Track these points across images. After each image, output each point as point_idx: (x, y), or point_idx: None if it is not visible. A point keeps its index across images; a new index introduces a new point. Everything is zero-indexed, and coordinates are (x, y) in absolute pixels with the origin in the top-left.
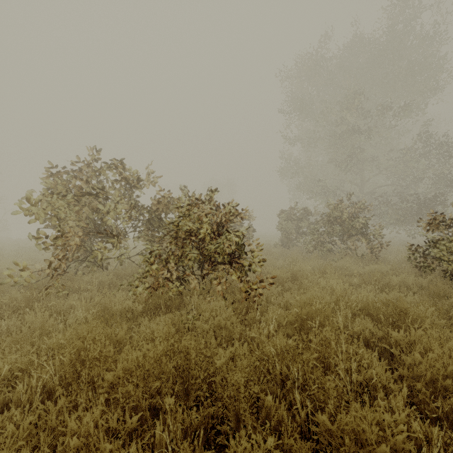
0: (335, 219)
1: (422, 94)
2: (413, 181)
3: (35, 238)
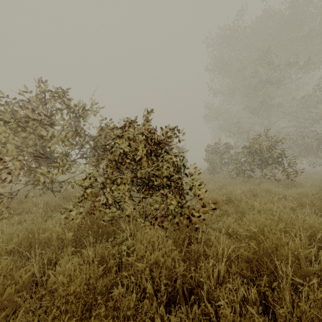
0: (255, 150)
1: (319, 54)
2: (312, 123)
3: None
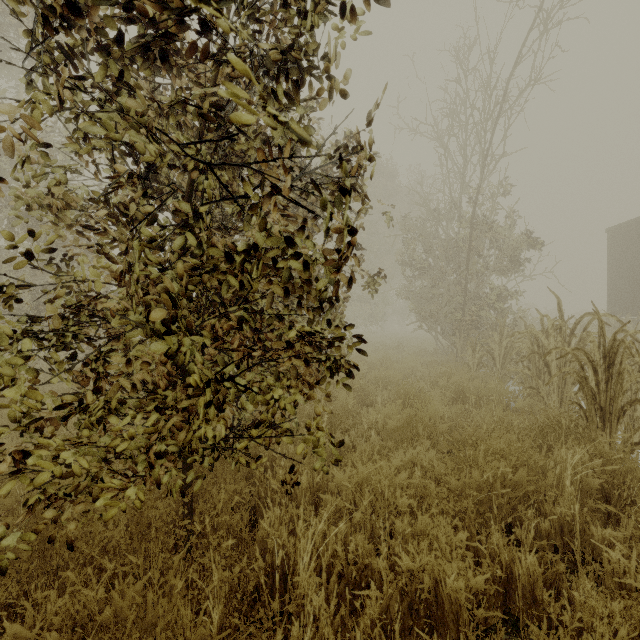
0: None
1: None
2: None
3: None
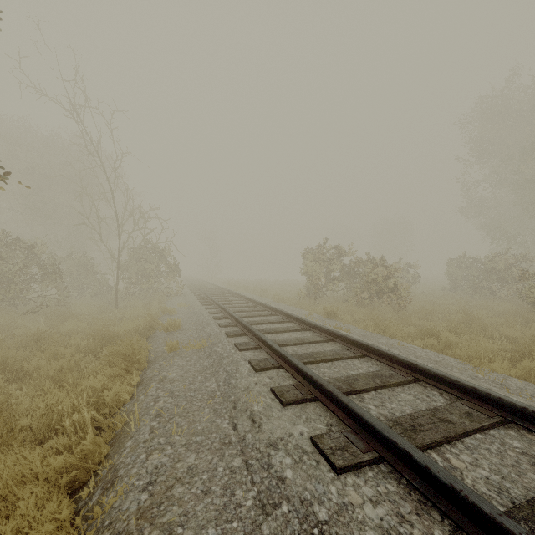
0: (493, 268)
1: None
2: None
3: (308, 280)
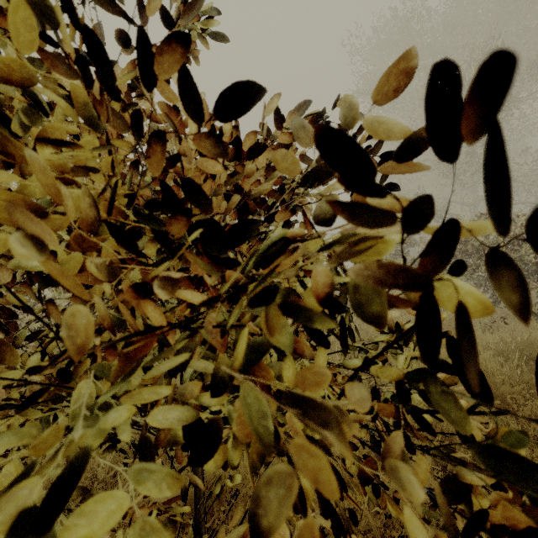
0: (477, 247)
1: None
2: None
3: None
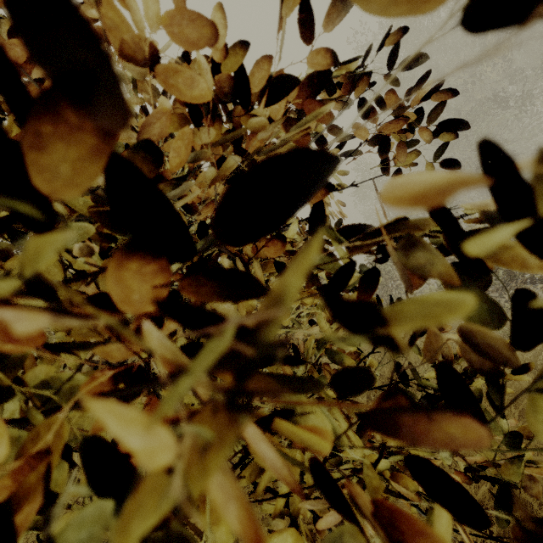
0: None
1: None
2: None
3: None
